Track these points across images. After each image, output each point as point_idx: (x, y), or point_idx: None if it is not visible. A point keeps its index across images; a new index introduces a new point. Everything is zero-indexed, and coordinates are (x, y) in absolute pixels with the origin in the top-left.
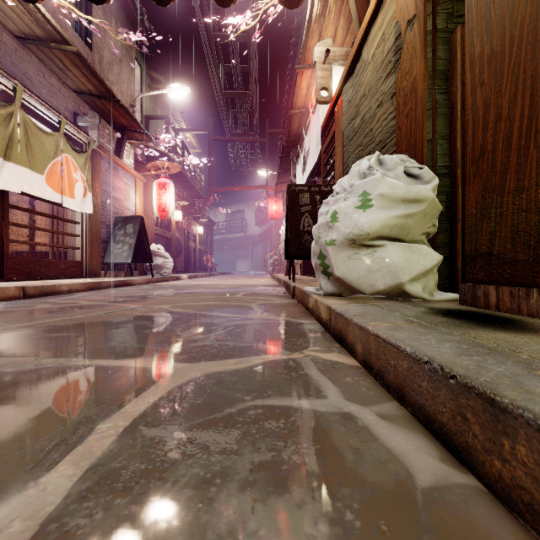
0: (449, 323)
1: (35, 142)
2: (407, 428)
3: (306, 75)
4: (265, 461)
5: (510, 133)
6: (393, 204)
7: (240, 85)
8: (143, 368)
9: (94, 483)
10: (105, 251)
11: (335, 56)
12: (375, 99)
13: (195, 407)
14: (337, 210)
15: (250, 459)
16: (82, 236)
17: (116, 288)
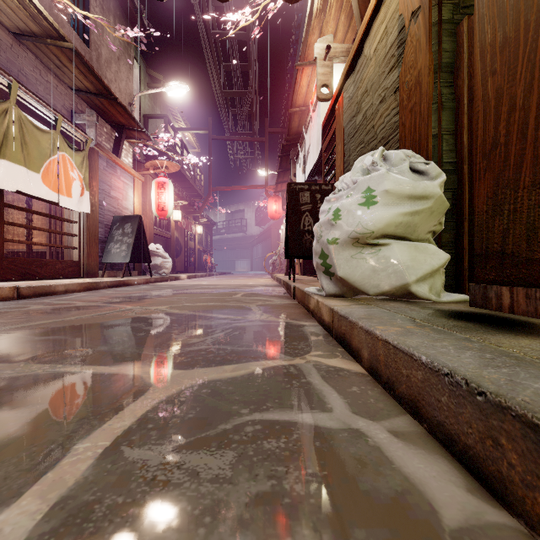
0: (463, 327)
1: (31, 139)
2: (425, 448)
3: (306, 72)
4: (263, 492)
5: (525, 124)
6: (399, 201)
7: (240, 84)
8: (132, 375)
9: (60, 522)
10: (103, 251)
11: (336, 52)
12: (378, 94)
13: (186, 422)
14: (340, 207)
15: (246, 489)
16: (79, 236)
17: (114, 289)
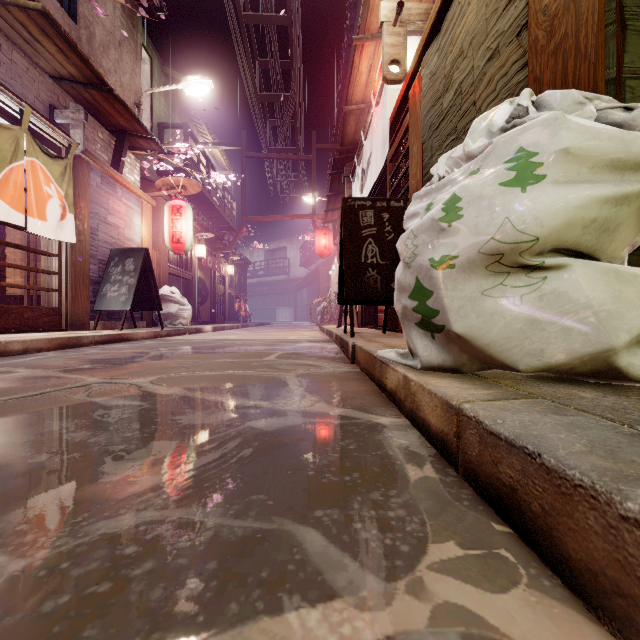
0: None
1: None
2: None
3: (367, 52)
4: None
5: None
6: (590, 174)
7: (280, 86)
8: None
9: None
10: (96, 295)
11: (410, 14)
12: (484, 48)
13: None
14: (460, 193)
15: None
16: (60, 274)
17: (104, 346)
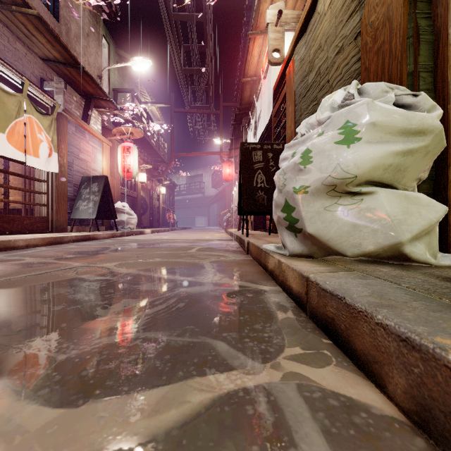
0: None
1: None
2: None
3: (258, 42)
4: None
5: None
6: (388, 137)
7: (198, 62)
8: None
9: None
10: (72, 208)
11: (287, 18)
12: (334, 46)
13: None
14: (311, 147)
15: None
16: (48, 194)
17: (78, 243)
